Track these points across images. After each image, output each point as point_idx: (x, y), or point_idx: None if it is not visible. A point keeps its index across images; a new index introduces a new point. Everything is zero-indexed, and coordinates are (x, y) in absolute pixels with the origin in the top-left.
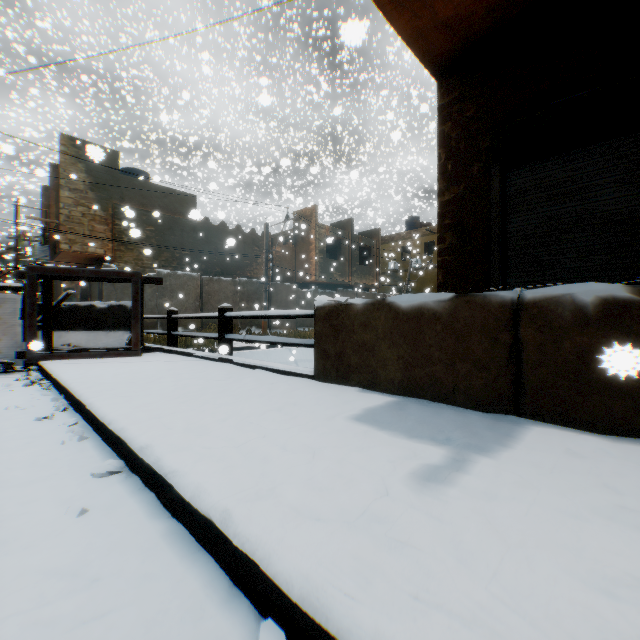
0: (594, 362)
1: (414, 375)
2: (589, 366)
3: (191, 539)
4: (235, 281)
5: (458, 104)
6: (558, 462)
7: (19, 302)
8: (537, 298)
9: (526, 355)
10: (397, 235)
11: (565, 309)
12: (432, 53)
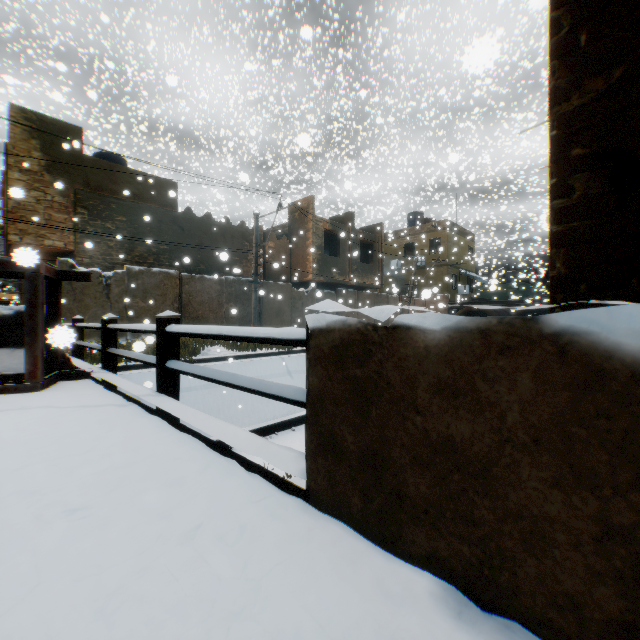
0: None
1: None
2: None
3: None
4: (221, 280)
5: None
6: None
7: None
8: None
9: None
10: (400, 231)
11: None
12: None
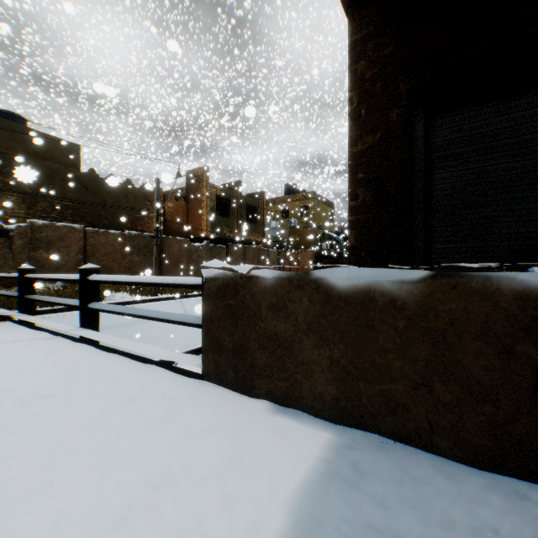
0: None
1: (358, 392)
2: None
3: None
4: (124, 234)
5: (373, 40)
6: None
7: None
8: None
9: None
10: (278, 198)
11: None
12: None
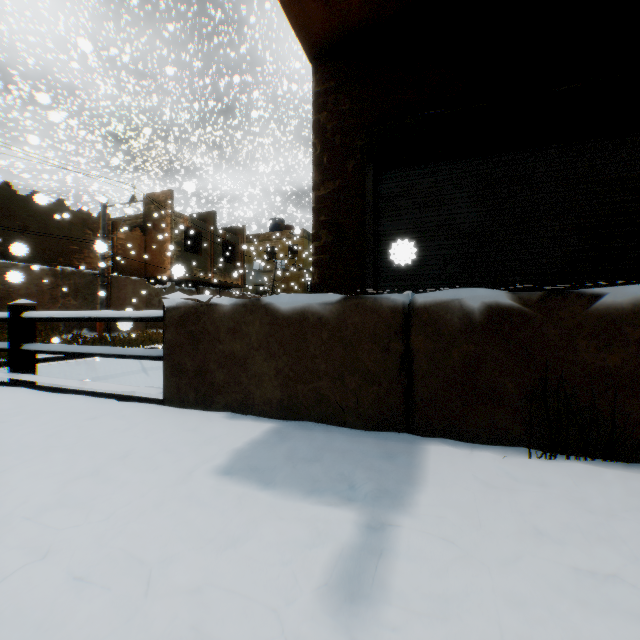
0: (480, 370)
1: (296, 393)
2: (476, 375)
3: None
4: (56, 270)
5: (334, 95)
6: (478, 500)
7: None
8: (429, 303)
9: (418, 365)
10: (262, 235)
11: (455, 315)
12: (309, 29)
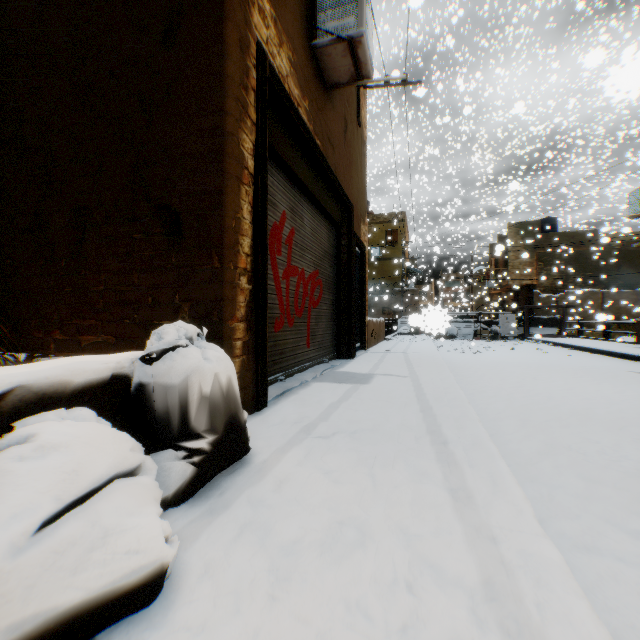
0: None
1: None
2: None
3: (584, 351)
4: (634, 291)
5: None
6: None
7: (513, 316)
8: None
9: None
10: None
11: None
12: None
